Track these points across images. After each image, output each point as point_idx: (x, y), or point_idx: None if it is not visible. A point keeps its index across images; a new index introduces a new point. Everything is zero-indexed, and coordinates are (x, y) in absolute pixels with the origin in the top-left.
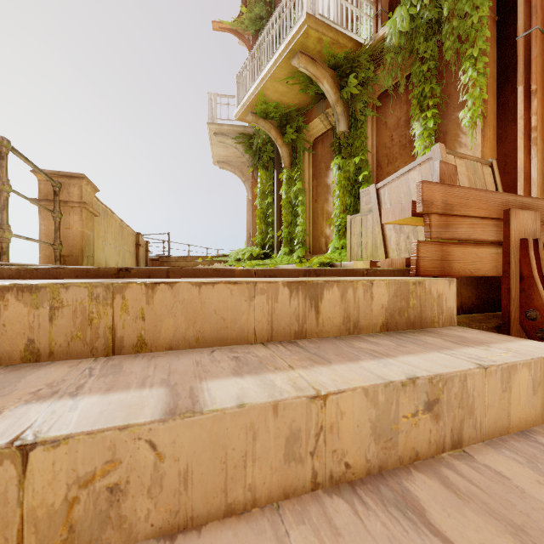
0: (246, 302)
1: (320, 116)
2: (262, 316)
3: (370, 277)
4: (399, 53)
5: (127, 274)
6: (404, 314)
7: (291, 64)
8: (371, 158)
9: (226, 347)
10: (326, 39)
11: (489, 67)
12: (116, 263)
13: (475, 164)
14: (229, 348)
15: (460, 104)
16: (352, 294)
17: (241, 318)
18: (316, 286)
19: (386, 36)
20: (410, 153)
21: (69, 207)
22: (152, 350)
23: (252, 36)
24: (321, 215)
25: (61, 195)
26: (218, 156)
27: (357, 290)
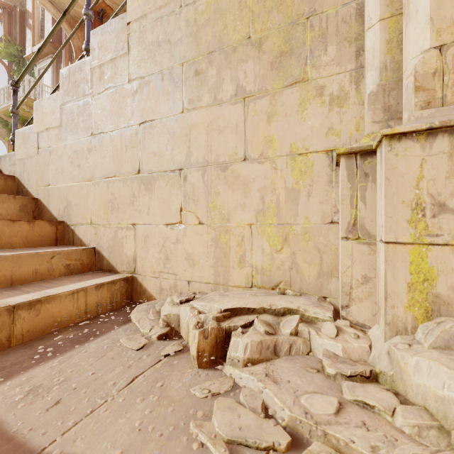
0: None
1: None
2: None
3: None
4: None
5: None
6: None
7: (23, 107)
8: None
9: None
10: None
11: None
12: None
13: None
14: None
15: None
16: None
17: None
18: None
19: None
20: None
21: None
22: None
23: (9, 62)
24: None
25: None
26: None
27: None
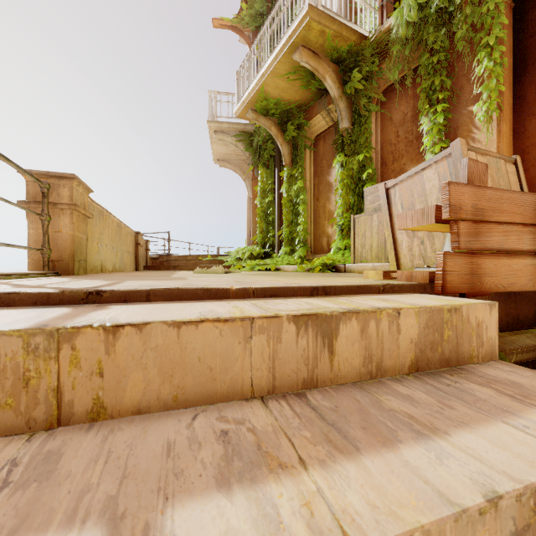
0: (240, 344)
1: (321, 113)
2: (261, 362)
3: (389, 296)
4: (406, 44)
5: (98, 299)
6: (437, 349)
7: (293, 58)
8: (375, 155)
9: (214, 406)
10: (329, 32)
11: (505, 57)
12: (114, 264)
13: (498, 161)
14: (218, 408)
15: (473, 98)
16: (374, 327)
17: (234, 366)
18: (330, 320)
19: (392, 27)
20: (417, 150)
21: (59, 209)
22: (113, 416)
23: (253, 33)
24: (323, 214)
25: (50, 197)
26: (219, 154)
27: (380, 322)
